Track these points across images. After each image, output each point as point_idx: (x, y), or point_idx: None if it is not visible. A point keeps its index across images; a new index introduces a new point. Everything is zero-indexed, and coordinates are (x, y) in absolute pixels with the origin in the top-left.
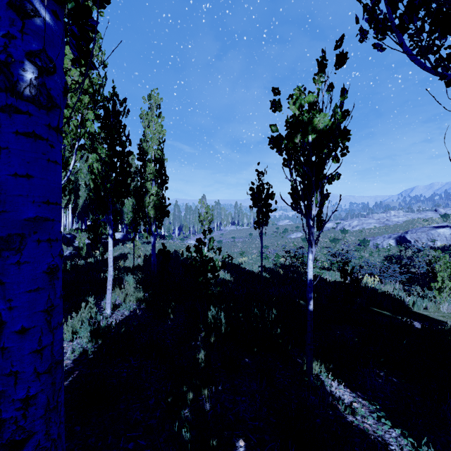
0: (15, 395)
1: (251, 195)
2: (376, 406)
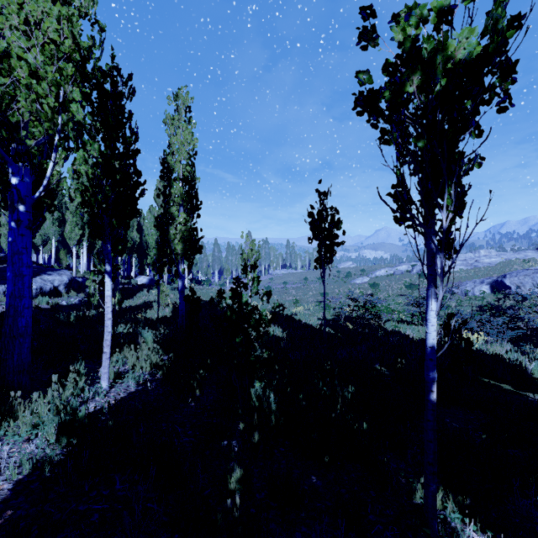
0: None
1: (310, 223)
2: None
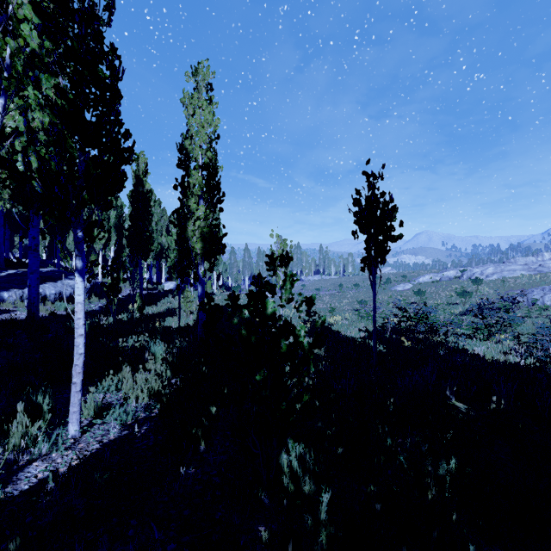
0: None
1: (355, 214)
2: None
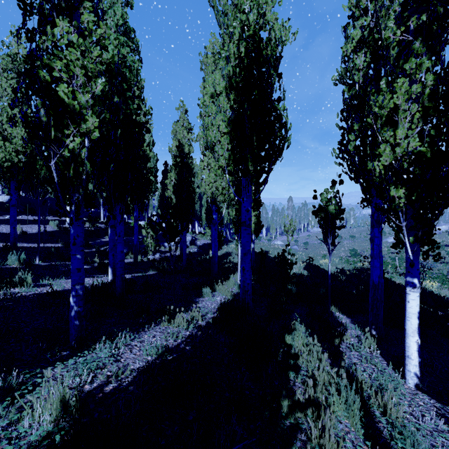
0: (247, 282)
1: None
2: (353, 321)
